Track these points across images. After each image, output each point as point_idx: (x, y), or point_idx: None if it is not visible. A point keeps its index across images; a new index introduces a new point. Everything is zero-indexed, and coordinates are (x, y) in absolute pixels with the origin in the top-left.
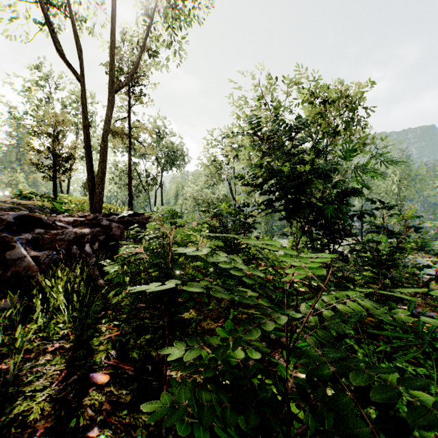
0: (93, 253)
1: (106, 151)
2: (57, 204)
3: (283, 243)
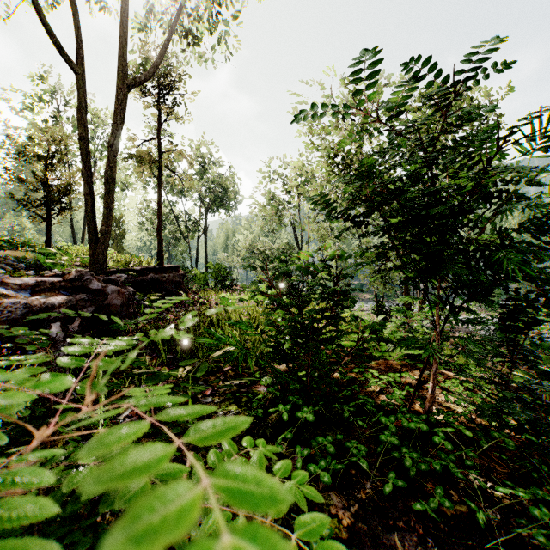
0: (64, 339)
1: (113, 177)
2: (39, 255)
3: (364, 308)
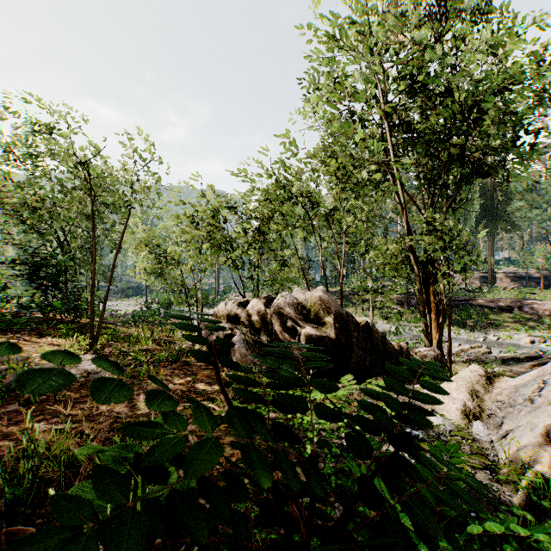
0: None
1: None
2: None
3: None
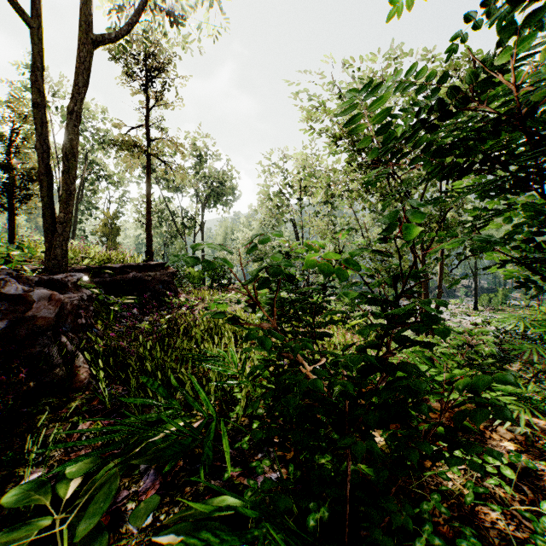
0: None
1: (73, 152)
2: None
3: (367, 307)
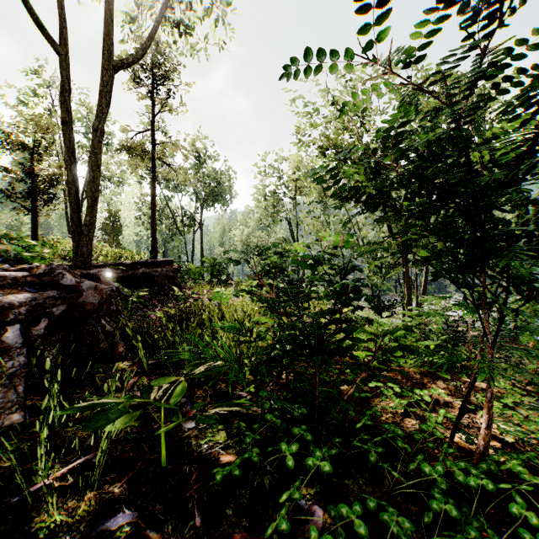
0: (22, 346)
1: (98, 164)
2: (18, 248)
3: (360, 302)
